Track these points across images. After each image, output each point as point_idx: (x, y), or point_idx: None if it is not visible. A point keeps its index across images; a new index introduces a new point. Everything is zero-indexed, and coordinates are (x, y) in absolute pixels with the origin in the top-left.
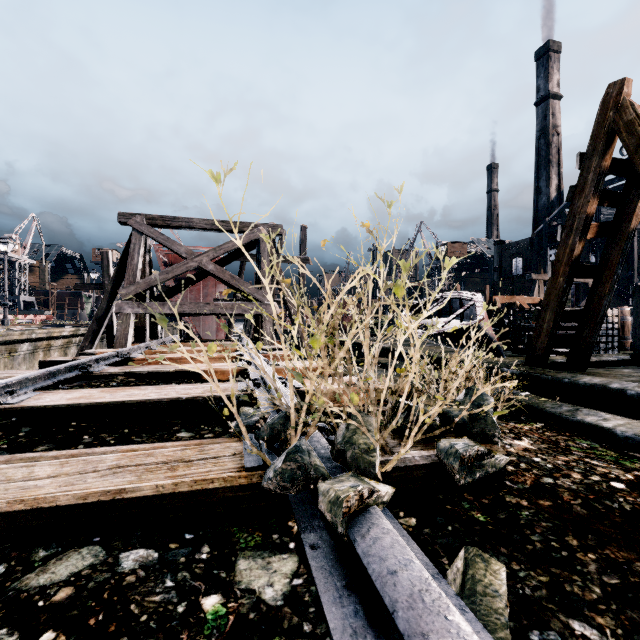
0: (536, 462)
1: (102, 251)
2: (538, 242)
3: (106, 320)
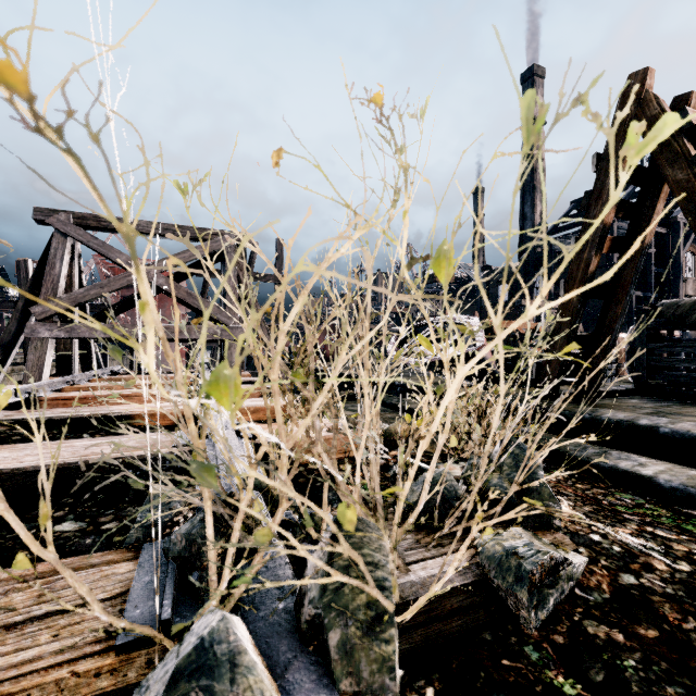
0: (597, 543)
1: (18, 259)
2: (524, 268)
3: (16, 347)
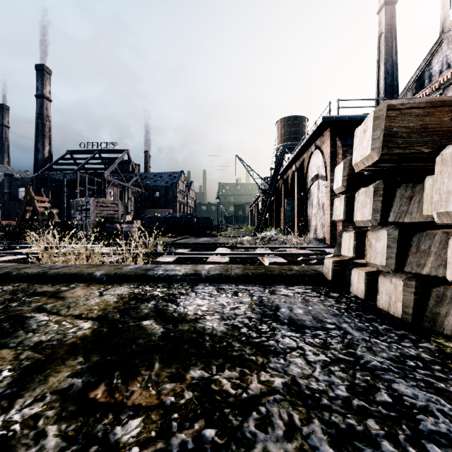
0: None
1: None
2: (37, 182)
3: None
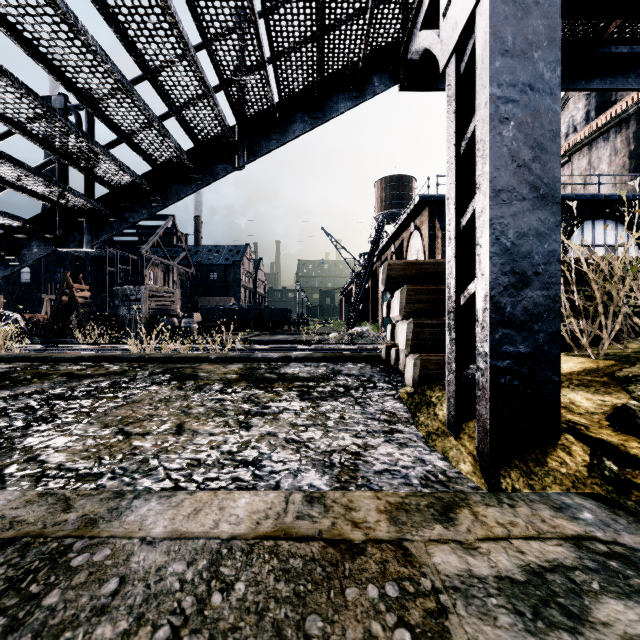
0: None
1: None
2: (46, 259)
3: None
